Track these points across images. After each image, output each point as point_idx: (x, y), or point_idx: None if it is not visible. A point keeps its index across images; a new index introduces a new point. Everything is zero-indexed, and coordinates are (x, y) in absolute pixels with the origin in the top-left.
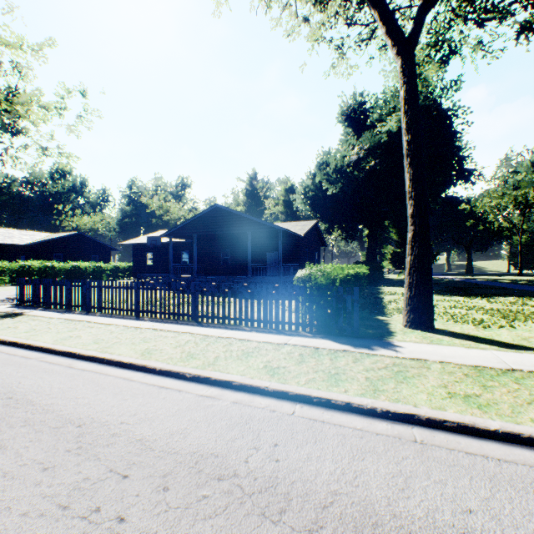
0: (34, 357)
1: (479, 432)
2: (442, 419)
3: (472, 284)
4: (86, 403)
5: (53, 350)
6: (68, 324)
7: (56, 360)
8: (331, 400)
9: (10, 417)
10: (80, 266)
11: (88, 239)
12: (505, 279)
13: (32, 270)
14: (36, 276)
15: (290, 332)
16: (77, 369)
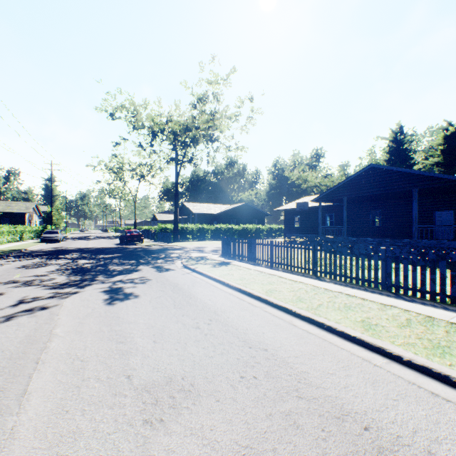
0: (257, 305)
1: None
2: None
3: None
4: (345, 386)
5: (269, 301)
6: (264, 276)
7: (276, 313)
8: None
9: (279, 378)
10: (247, 228)
11: (250, 208)
12: None
13: (221, 231)
14: (222, 234)
15: None
16: (301, 329)
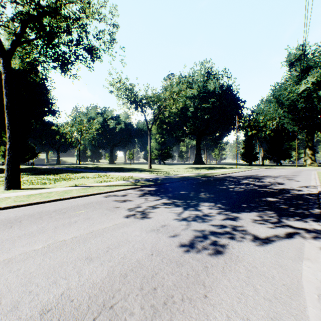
0: None
1: (21, 206)
2: (10, 206)
3: (55, 169)
4: None
5: None
6: None
7: None
8: None
9: None
10: None
11: None
12: (72, 166)
13: None
14: None
15: None
16: None
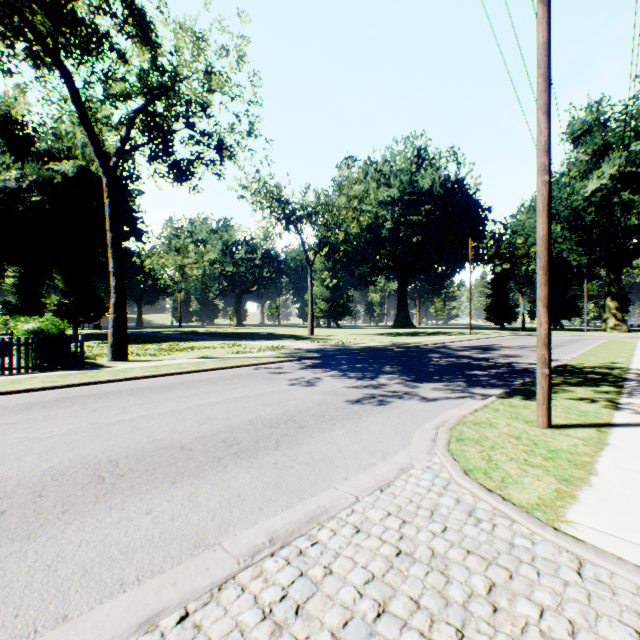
0: None
1: (158, 376)
2: (147, 375)
3: (146, 335)
4: None
5: None
6: None
7: None
8: (101, 381)
9: None
10: None
11: None
12: (170, 330)
13: None
14: None
15: (26, 373)
16: None
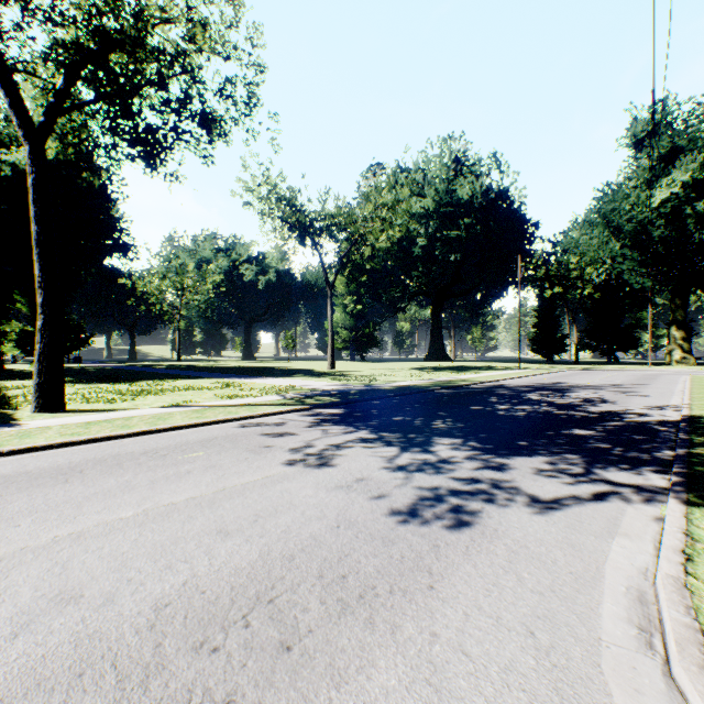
0: None
1: (76, 443)
2: (54, 443)
3: (129, 371)
4: None
5: None
6: None
7: None
8: None
9: None
10: None
11: None
12: (164, 364)
13: None
14: None
15: None
16: None
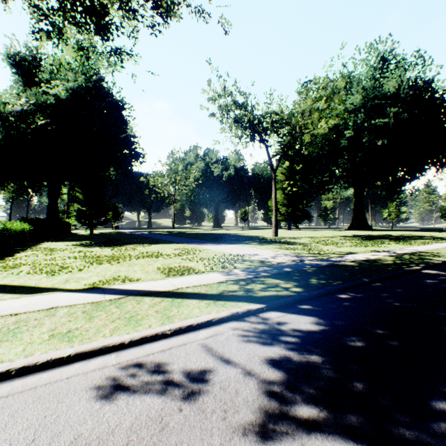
0: None
1: None
2: None
3: (135, 235)
4: None
5: None
6: None
7: None
8: None
9: None
10: None
11: None
12: (162, 231)
13: None
14: None
15: None
16: None
